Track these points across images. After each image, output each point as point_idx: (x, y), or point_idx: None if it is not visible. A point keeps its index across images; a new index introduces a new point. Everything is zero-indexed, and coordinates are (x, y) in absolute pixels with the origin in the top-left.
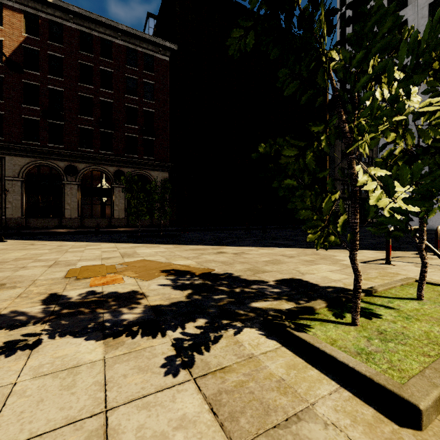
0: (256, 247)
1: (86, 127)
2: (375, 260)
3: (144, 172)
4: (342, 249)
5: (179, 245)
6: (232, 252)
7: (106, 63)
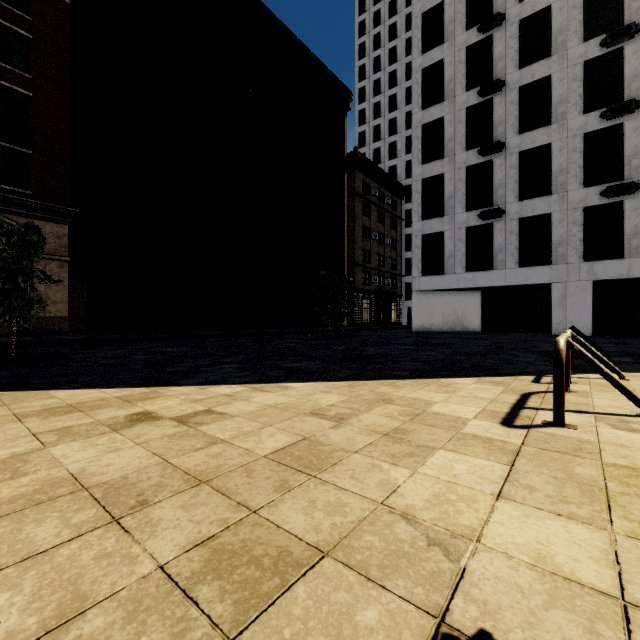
0: (246, 386)
1: None
2: (514, 409)
3: (4, 218)
4: (418, 379)
5: (23, 394)
6: (175, 414)
7: None
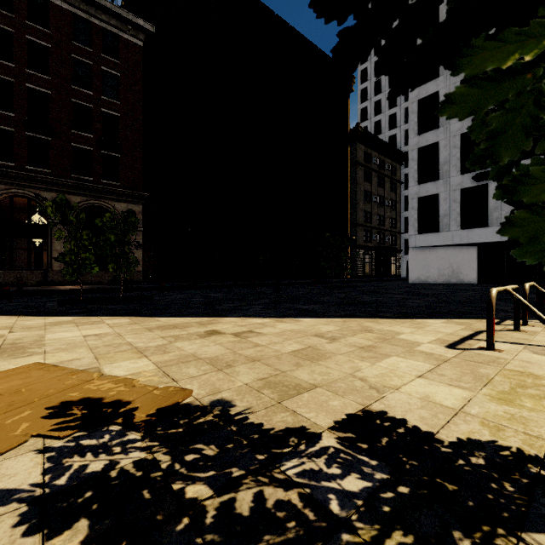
0: (271, 319)
1: (1, 127)
2: (462, 339)
3: (104, 203)
4: (397, 319)
5: (142, 318)
6: (231, 332)
7: (39, 32)
